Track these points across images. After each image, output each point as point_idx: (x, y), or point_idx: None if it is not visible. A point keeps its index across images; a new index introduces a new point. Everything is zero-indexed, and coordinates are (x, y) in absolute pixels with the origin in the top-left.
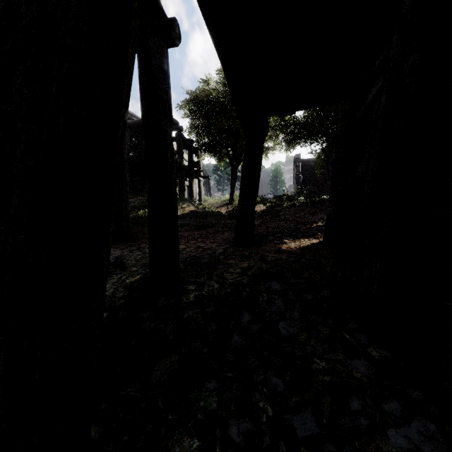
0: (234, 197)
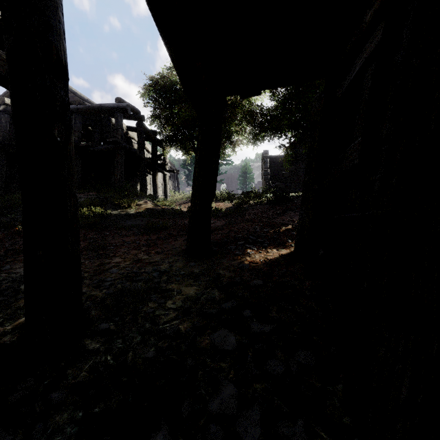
0: None
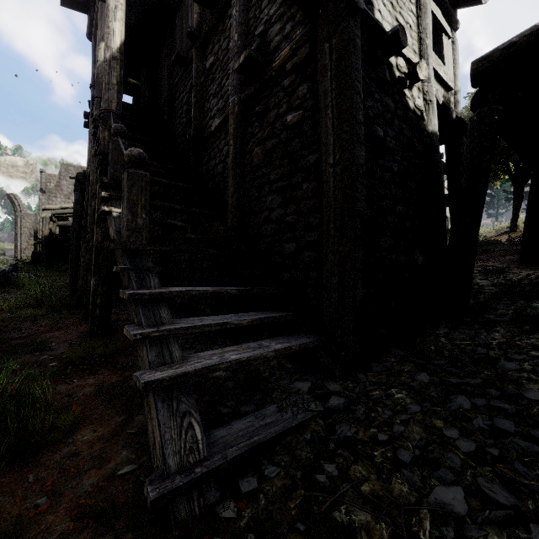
0: (518, 223)
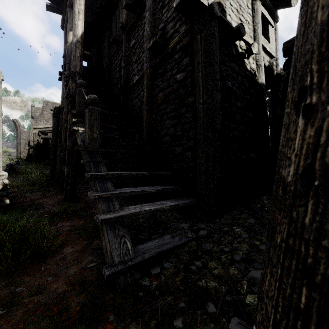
0: None
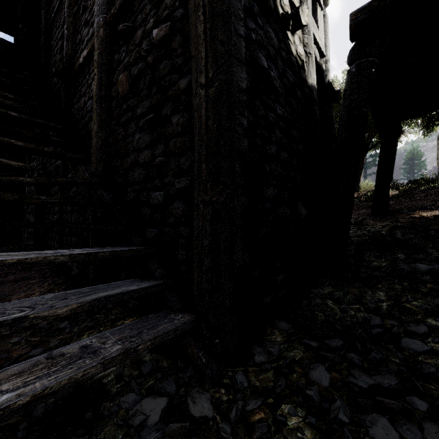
0: (360, 185)
